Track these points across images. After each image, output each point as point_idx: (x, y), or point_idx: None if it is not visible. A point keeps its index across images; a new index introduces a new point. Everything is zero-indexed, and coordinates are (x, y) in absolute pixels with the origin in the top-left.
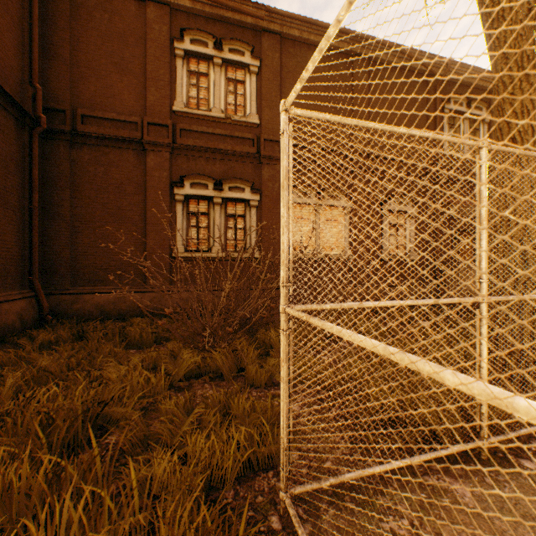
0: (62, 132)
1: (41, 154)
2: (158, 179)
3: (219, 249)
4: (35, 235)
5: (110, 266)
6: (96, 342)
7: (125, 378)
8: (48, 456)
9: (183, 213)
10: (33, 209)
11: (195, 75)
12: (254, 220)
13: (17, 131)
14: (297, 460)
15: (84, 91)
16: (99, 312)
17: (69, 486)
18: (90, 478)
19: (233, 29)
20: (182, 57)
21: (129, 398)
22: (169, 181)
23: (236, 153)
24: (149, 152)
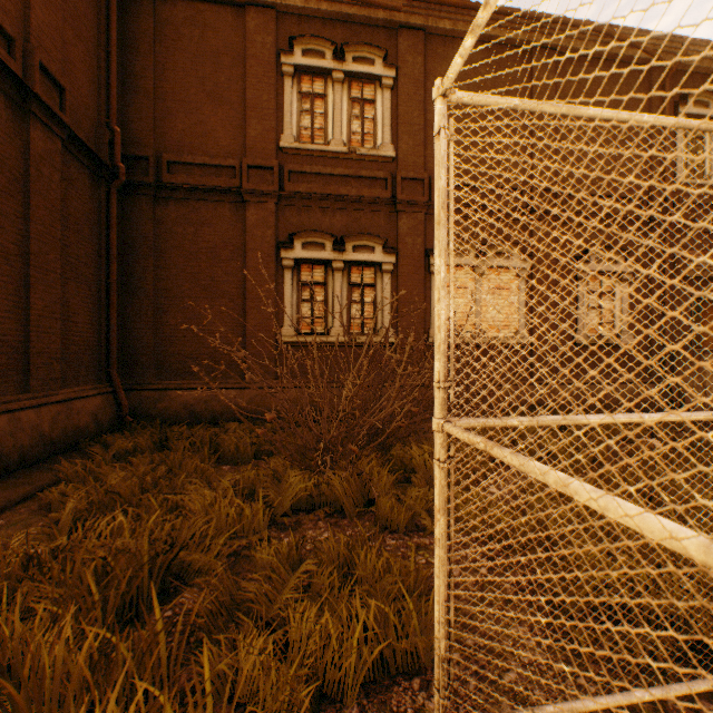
0: (144, 185)
1: (120, 214)
2: (261, 239)
3: (340, 332)
4: (113, 316)
5: (201, 354)
6: (180, 454)
7: (210, 509)
8: (94, 628)
9: (293, 284)
10: (110, 283)
11: (308, 98)
12: (387, 291)
13: (92, 187)
14: (459, 662)
15: (170, 131)
16: (188, 414)
17: (119, 674)
18: (150, 664)
19: (358, 30)
20: (292, 75)
21: (215, 536)
22: (275, 241)
23: (363, 199)
24: (249, 204)
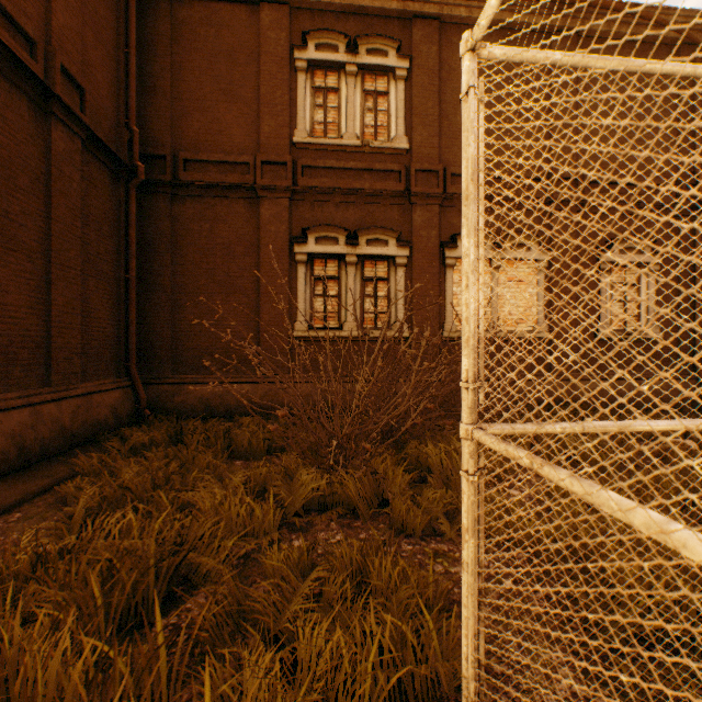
0: (162, 183)
1: (139, 212)
2: (274, 235)
3: (353, 326)
4: (132, 311)
5: (216, 349)
6: (193, 448)
7: (220, 508)
8: (91, 641)
9: (306, 279)
10: (129, 280)
11: (321, 93)
12: (401, 285)
13: (111, 186)
14: (485, 693)
15: (186, 130)
16: (203, 408)
17: (116, 694)
18: (149, 683)
19: (372, 22)
20: (305, 70)
21: (225, 536)
22: (288, 236)
23: (376, 193)
24: (263, 199)
